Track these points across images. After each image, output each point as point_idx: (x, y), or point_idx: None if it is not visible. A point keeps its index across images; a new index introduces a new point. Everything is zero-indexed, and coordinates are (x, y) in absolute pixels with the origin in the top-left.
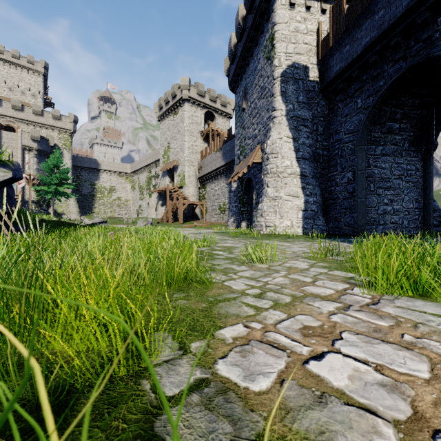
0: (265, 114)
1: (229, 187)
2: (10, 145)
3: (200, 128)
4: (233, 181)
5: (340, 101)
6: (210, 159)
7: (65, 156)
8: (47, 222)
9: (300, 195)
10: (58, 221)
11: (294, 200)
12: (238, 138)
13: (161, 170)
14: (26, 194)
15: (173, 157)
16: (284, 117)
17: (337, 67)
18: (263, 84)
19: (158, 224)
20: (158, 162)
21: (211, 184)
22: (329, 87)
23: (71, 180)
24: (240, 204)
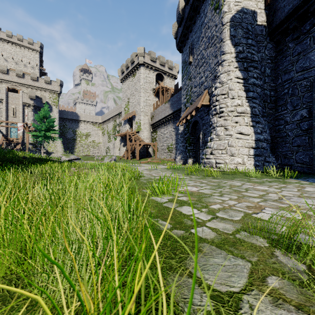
0: (213, 60)
1: (176, 131)
2: (14, 102)
3: (153, 86)
4: (180, 125)
5: (290, 41)
6: (160, 109)
7: (54, 110)
8: (28, 159)
9: (251, 133)
10: (38, 158)
11: (245, 138)
12: (185, 88)
13: (123, 119)
14: (25, 138)
15: (132, 109)
16: (234, 59)
17: (290, 5)
18: (210, 34)
19: (120, 160)
20: (121, 114)
21: (161, 129)
22: (278, 29)
23: (58, 128)
24: (187, 143)
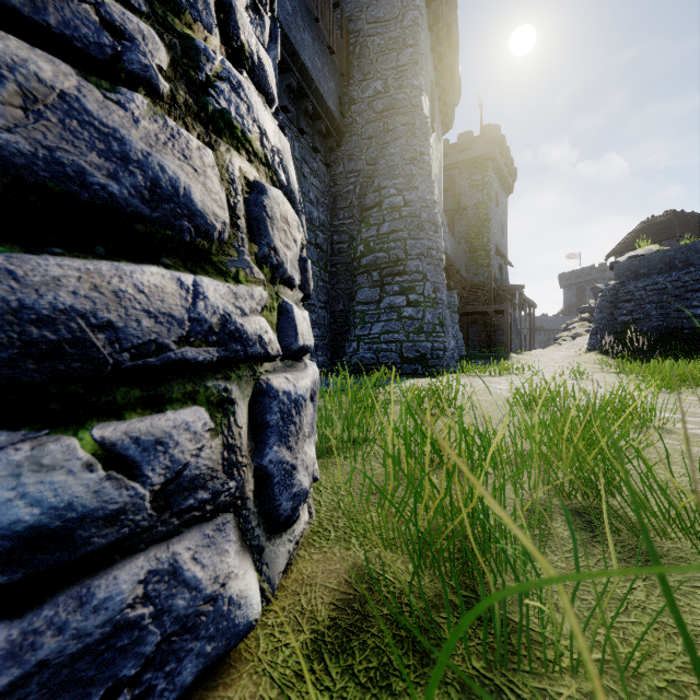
0: None
1: None
2: None
3: None
4: None
5: None
6: None
7: None
8: None
9: None
10: None
11: None
12: None
13: None
14: None
15: None
16: None
17: None
18: None
19: None
20: None
21: None
22: None
23: None
24: None
